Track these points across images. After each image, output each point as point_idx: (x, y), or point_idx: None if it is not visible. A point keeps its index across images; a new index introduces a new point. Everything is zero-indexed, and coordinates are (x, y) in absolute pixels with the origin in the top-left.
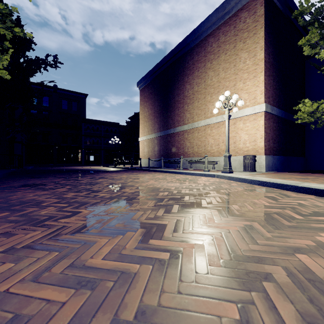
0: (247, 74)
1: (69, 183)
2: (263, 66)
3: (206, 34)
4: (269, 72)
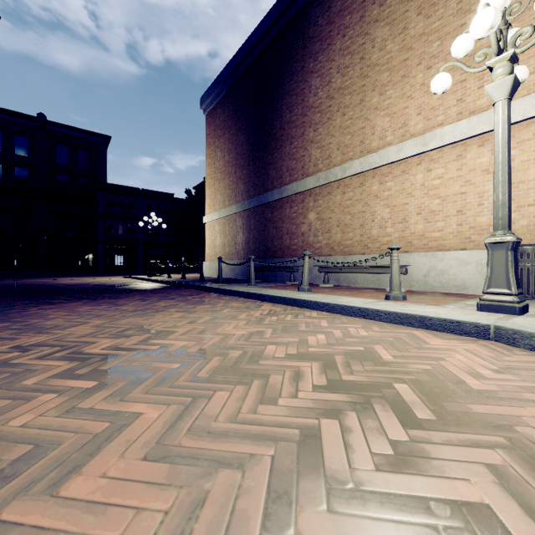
0: None
1: None
2: None
3: None
4: None
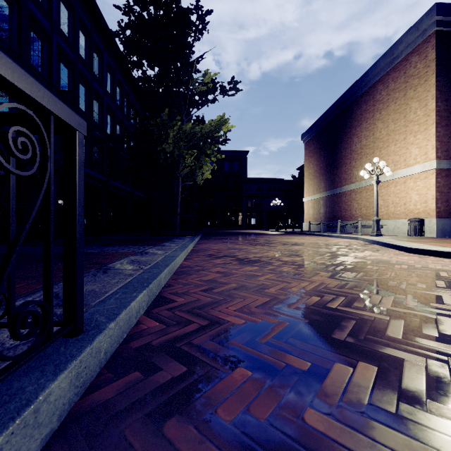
0: (418, 126)
1: (242, 238)
2: (434, 117)
3: (375, 81)
4: (446, 120)
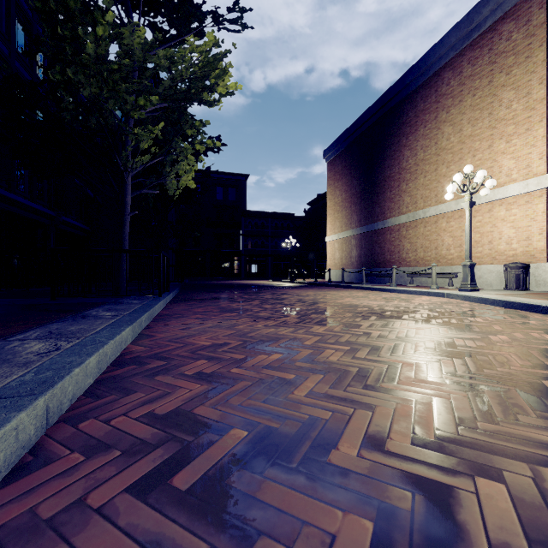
0: (514, 126)
1: (253, 297)
2: (544, 110)
3: (439, 66)
4: None
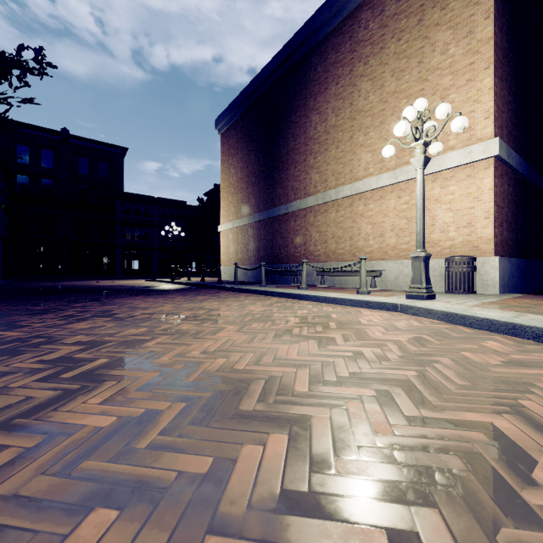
0: (452, 76)
1: None
2: (492, 53)
3: (355, 5)
4: (501, 70)
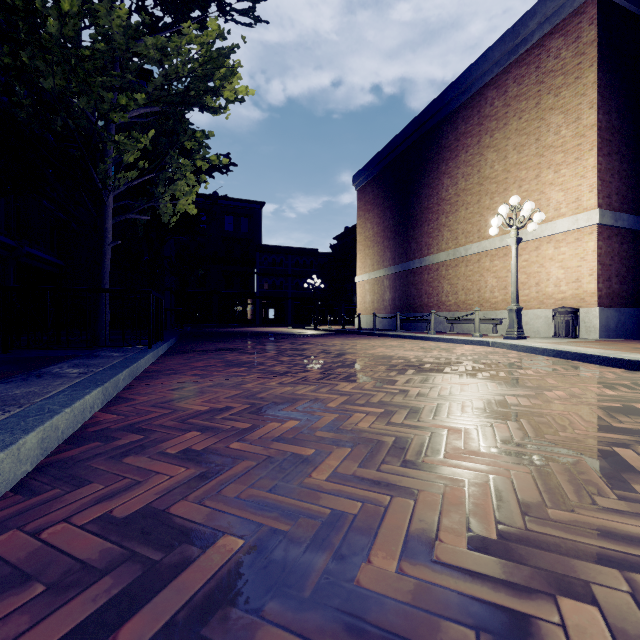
0: (563, 154)
1: (268, 348)
2: (594, 138)
3: (482, 84)
4: (608, 147)
